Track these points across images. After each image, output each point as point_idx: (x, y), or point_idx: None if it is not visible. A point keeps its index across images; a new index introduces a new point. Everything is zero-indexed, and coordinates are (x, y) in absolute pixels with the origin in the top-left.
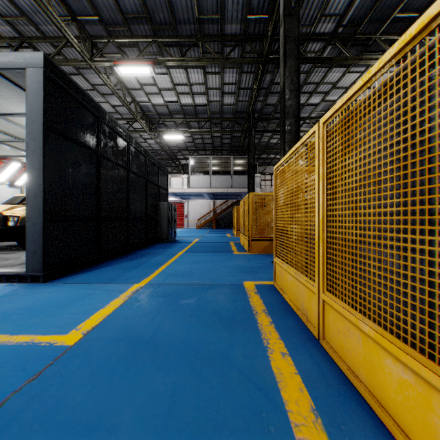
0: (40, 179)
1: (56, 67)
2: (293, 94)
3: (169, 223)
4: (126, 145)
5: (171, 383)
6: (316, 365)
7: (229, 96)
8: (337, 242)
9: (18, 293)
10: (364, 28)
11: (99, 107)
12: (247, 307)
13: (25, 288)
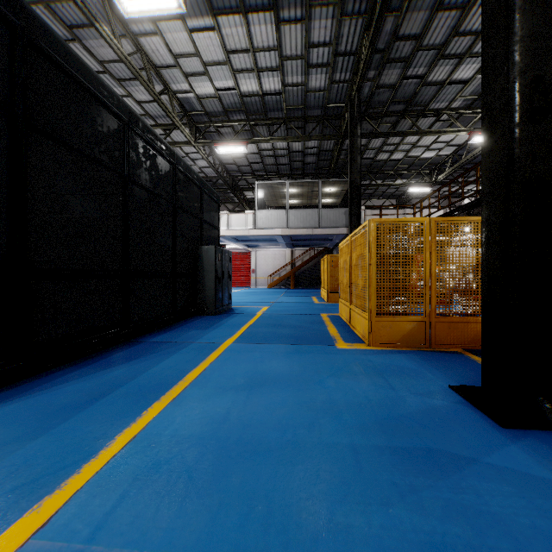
0: None
1: None
2: None
3: (217, 281)
4: (122, 128)
5: None
6: None
7: (319, 72)
8: None
9: None
10: None
11: (20, 5)
12: None
13: None
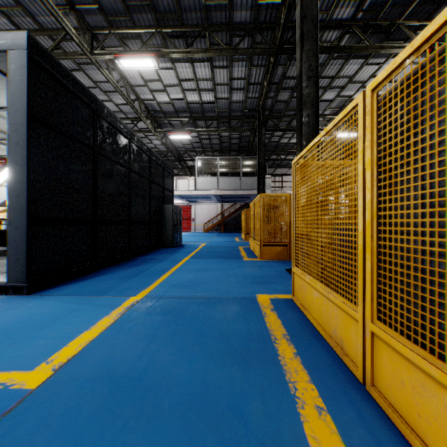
0: (24, 176)
1: (44, 50)
2: (311, 81)
3: (174, 226)
4: (128, 142)
5: None
6: (370, 432)
7: (238, 92)
8: (398, 254)
9: None
10: (386, 13)
11: (96, 99)
12: (263, 330)
13: (5, 301)
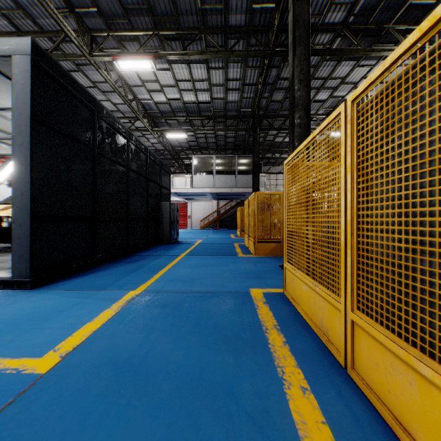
0: (28, 176)
1: (46, 55)
2: (303, 84)
3: (171, 223)
4: (126, 142)
5: (160, 437)
6: (348, 408)
7: (234, 93)
8: (373, 249)
9: (1, 301)
10: (377, 17)
11: (95, 101)
12: (256, 322)
13: (10, 295)
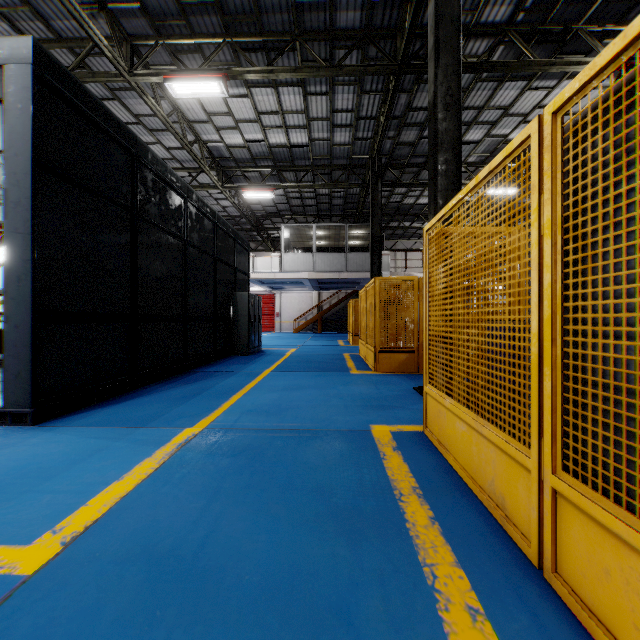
0: (28, 250)
1: (58, 66)
2: (450, 111)
3: (250, 324)
4: (182, 202)
5: None
6: None
7: (343, 131)
8: (598, 368)
9: None
10: (559, 14)
11: (135, 139)
12: (382, 481)
13: None
